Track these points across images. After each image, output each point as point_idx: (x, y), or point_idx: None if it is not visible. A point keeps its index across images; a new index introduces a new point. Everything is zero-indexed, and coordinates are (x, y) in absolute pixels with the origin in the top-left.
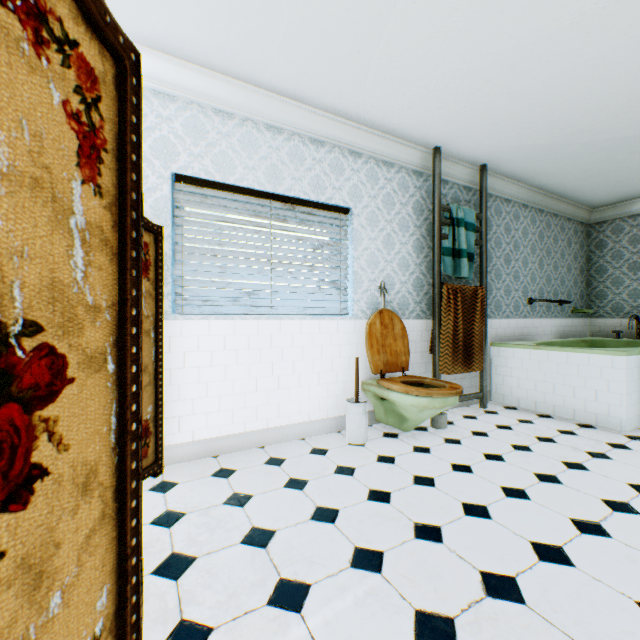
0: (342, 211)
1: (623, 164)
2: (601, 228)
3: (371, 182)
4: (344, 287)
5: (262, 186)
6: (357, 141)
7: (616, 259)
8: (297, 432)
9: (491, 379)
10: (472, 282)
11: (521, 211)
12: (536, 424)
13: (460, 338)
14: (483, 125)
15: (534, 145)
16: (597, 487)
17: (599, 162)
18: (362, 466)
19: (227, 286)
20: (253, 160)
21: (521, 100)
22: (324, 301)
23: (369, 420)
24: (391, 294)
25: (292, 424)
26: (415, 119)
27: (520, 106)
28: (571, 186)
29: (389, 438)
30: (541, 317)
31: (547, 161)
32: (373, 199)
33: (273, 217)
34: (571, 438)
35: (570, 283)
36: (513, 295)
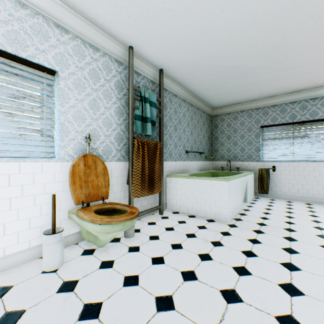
0: (48, 71)
1: (226, 84)
2: (216, 118)
3: (78, 56)
4: (50, 135)
5: None
6: (63, 17)
7: (222, 133)
8: None
9: (167, 196)
10: (156, 139)
11: (182, 103)
12: (187, 223)
13: (147, 173)
14: (157, 35)
15: (187, 61)
16: (217, 277)
17: (216, 81)
18: (35, 305)
19: None
20: None
21: (177, 19)
22: (27, 145)
23: (76, 239)
24: (97, 143)
25: None
26: (109, 13)
27: (177, 25)
28: (205, 93)
29: (85, 256)
30: (192, 160)
31: (194, 74)
32: (80, 70)
33: None
34: (204, 231)
35: (204, 144)
36: (178, 148)
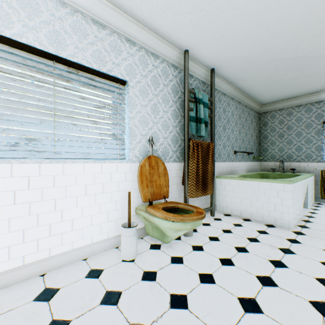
0: (120, 82)
1: (282, 78)
2: (265, 115)
3: (143, 65)
4: (122, 138)
5: (44, 46)
6: (132, 32)
7: (272, 131)
8: (80, 254)
9: (216, 197)
10: (206, 140)
11: (231, 101)
12: (244, 227)
13: (200, 174)
14: (216, 35)
15: (242, 57)
16: (300, 286)
17: (272, 75)
18: (128, 289)
19: (3, 132)
20: (34, 21)
21: (241, 16)
22: (106, 148)
23: (141, 234)
24: (157, 145)
25: (75, 248)
26: (173, 21)
27: (239, 22)
28: (255, 90)
29: (154, 250)
30: (240, 161)
31: (247, 70)
32: (144, 77)
33: (57, 76)
34: (267, 237)
35: (252, 143)
36: (227, 148)
